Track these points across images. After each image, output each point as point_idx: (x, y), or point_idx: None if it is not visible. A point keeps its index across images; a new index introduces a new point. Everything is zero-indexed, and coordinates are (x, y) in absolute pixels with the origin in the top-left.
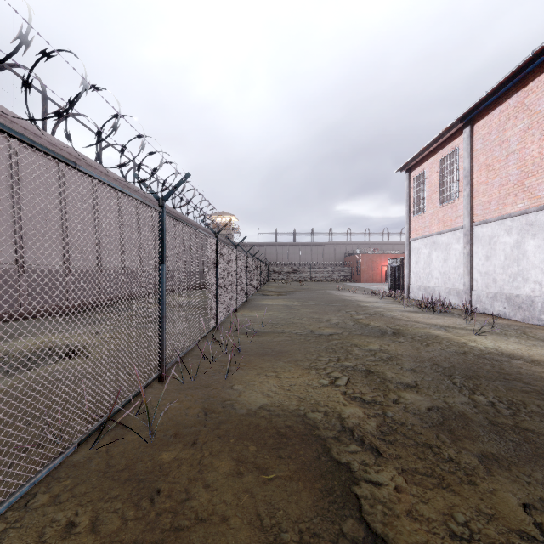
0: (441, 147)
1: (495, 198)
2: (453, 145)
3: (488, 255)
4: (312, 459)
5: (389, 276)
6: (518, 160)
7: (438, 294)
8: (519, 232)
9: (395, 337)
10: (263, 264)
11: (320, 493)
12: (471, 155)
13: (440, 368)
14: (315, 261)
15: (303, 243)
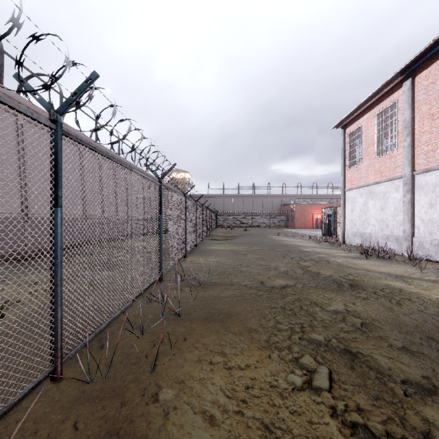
0: (378, 102)
1: None
2: (391, 99)
3: (432, 202)
4: None
5: (323, 223)
6: None
7: (375, 240)
8: None
9: (355, 290)
10: (212, 213)
11: None
12: (412, 106)
13: None
14: (256, 210)
15: (245, 195)
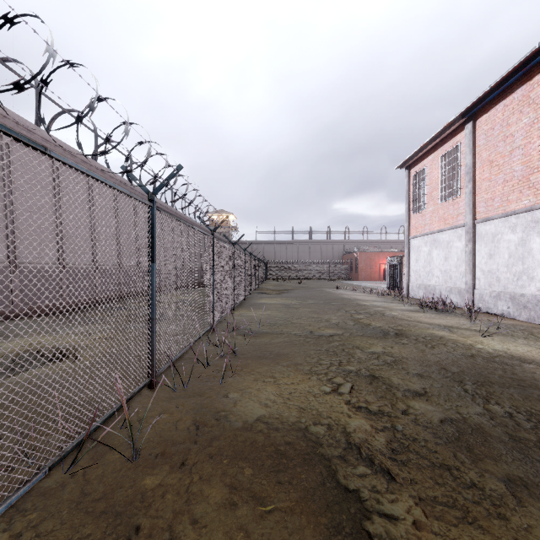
0: (442, 143)
1: (499, 195)
2: (454, 141)
3: (491, 253)
4: (316, 485)
5: (388, 274)
6: (522, 155)
7: (438, 293)
8: (524, 229)
9: (398, 338)
10: (261, 262)
11: (326, 530)
12: (473, 151)
13: (449, 373)
14: (313, 259)
15: (301, 241)
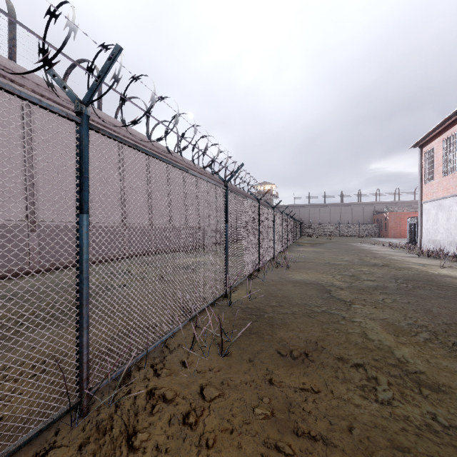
0: (445, 130)
1: None
2: (453, 130)
3: None
4: (318, 287)
5: (408, 232)
6: None
7: (442, 246)
8: None
9: (382, 266)
10: (298, 222)
11: (319, 291)
12: None
13: (395, 277)
14: (344, 219)
15: (332, 204)
